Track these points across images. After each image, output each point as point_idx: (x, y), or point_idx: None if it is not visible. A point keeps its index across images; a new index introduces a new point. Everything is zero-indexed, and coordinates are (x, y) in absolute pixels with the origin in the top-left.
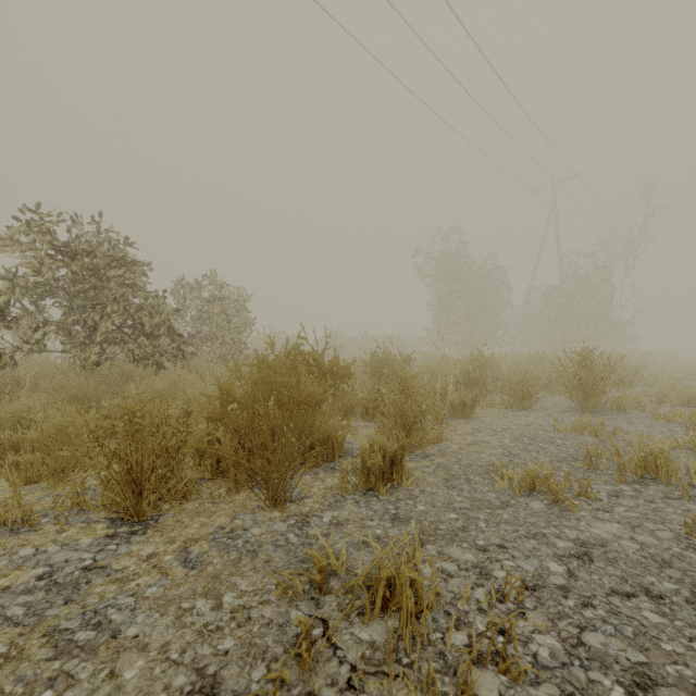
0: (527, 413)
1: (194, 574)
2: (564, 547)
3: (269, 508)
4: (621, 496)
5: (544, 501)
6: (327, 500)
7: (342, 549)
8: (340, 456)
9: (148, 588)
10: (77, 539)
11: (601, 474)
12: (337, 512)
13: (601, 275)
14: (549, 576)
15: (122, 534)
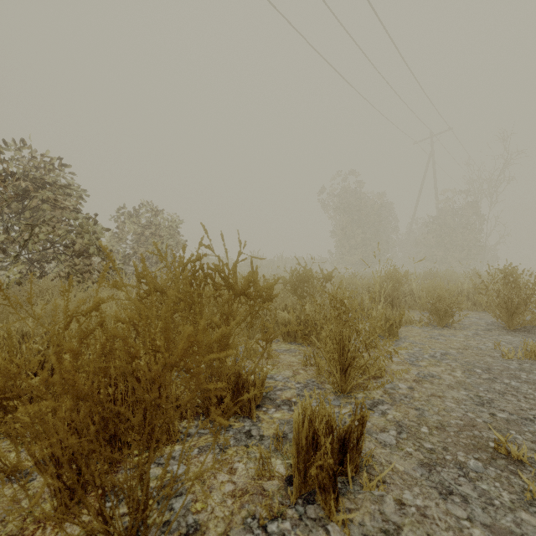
0: (453, 332)
1: None
2: None
3: None
4: None
5: None
6: None
7: None
8: (259, 404)
9: None
10: None
11: None
12: None
13: (473, 208)
14: None
15: None
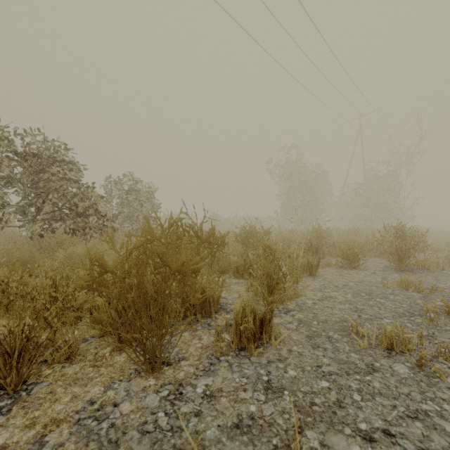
0: (357, 272)
1: None
2: None
3: (145, 373)
4: None
5: (406, 364)
6: (202, 363)
7: (213, 438)
8: (216, 311)
9: None
10: None
11: (443, 331)
12: (211, 379)
13: (393, 176)
14: None
15: None
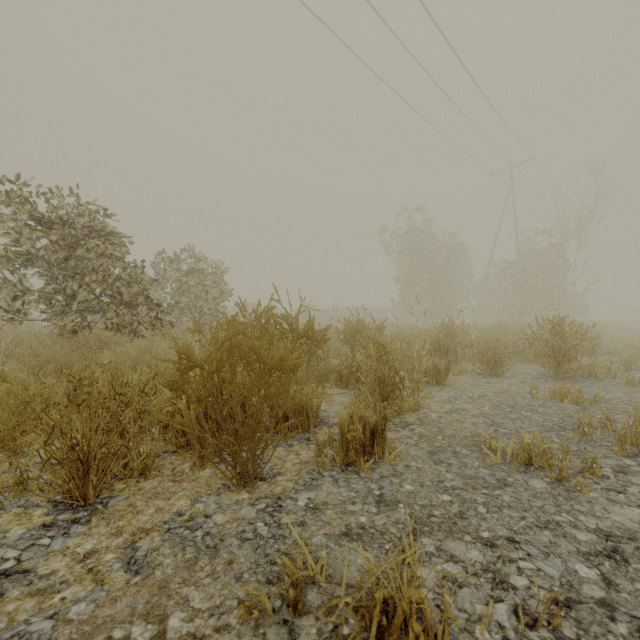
0: (500, 380)
1: (136, 582)
2: (587, 541)
3: (236, 488)
4: (628, 472)
5: (545, 479)
6: (302, 478)
7: (320, 544)
8: (315, 425)
9: (74, 605)
10: (6, 530)
11: (597, 446)
12: (314, 493)
13: (557, 251)
14: (582, 585)
15: (61, 523)
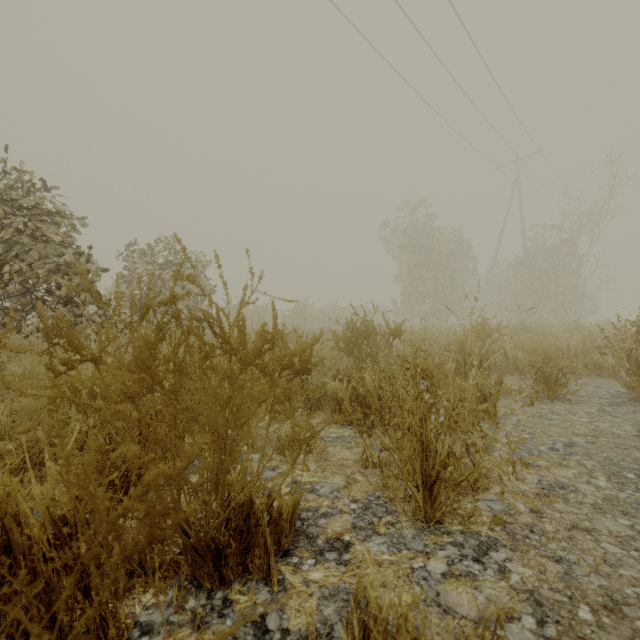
0: (569, 408)
1: None
2: None
3: None
4: None
5: None
6: None
7: None
8: (288, 549)
9: None
10: None
11: None
12: None
13: (569, 247)
14: None
15: None
